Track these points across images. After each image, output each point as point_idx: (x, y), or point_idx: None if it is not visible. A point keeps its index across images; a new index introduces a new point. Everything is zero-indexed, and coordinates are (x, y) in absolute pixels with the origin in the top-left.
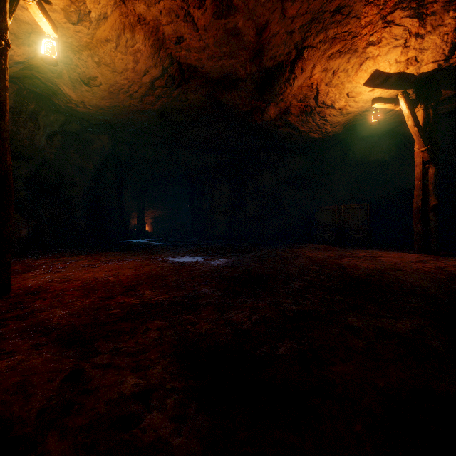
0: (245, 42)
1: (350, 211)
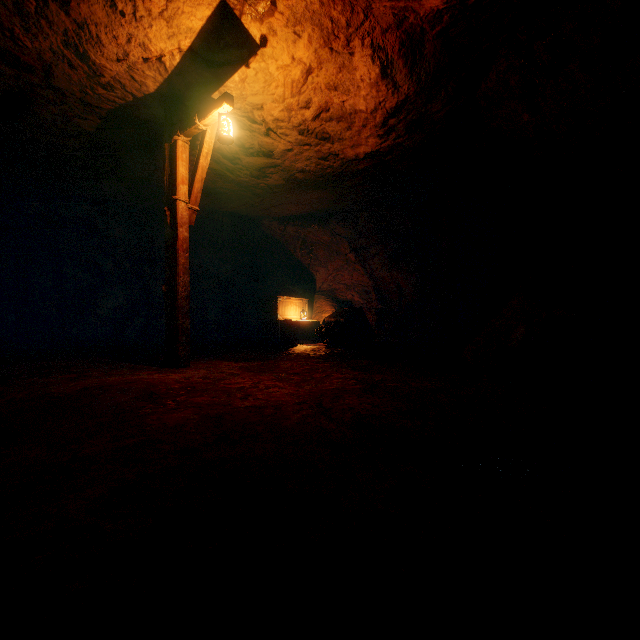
0: None
1: None
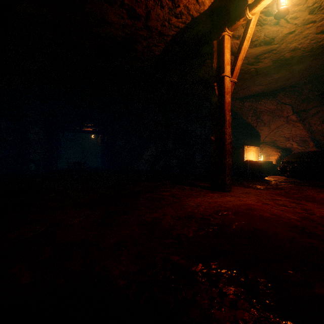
0: None
1: None
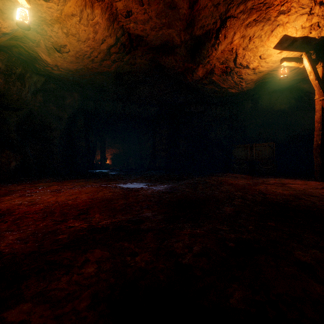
0: (180, 14)
1: (260, 148)
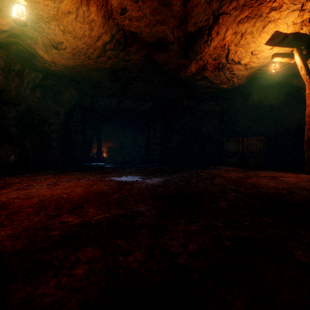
0: (174, 11)
1: (251, 142)
